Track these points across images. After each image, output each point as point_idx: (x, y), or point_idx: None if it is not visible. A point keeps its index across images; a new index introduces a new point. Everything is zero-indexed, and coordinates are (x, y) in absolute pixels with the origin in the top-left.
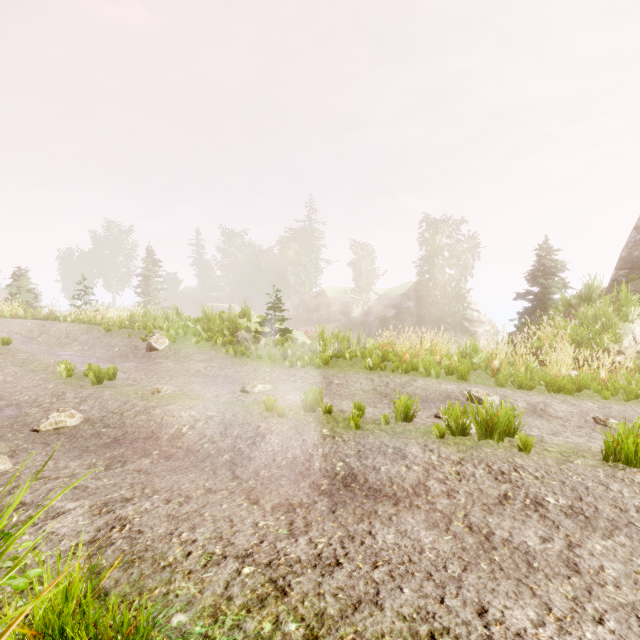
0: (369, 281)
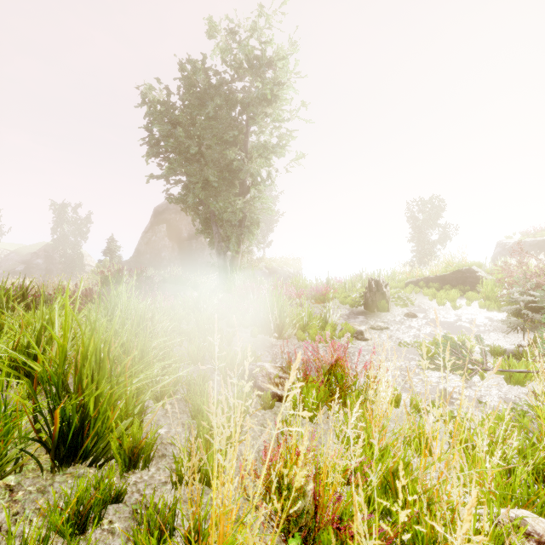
0: None
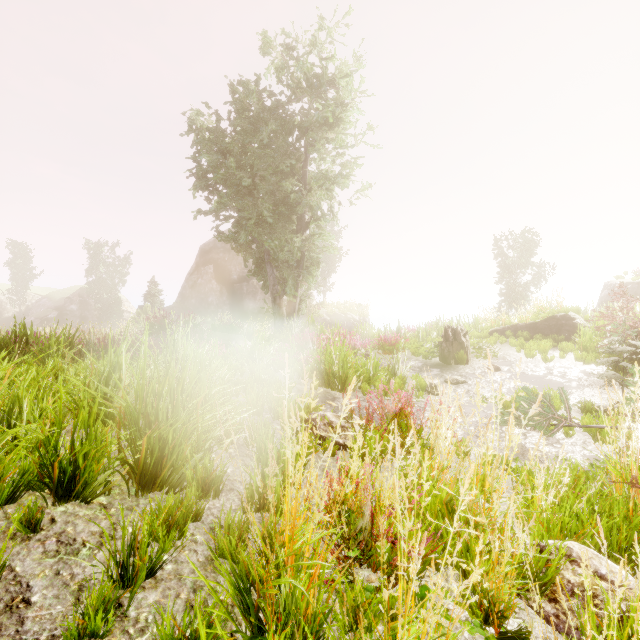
0: (28, 281)
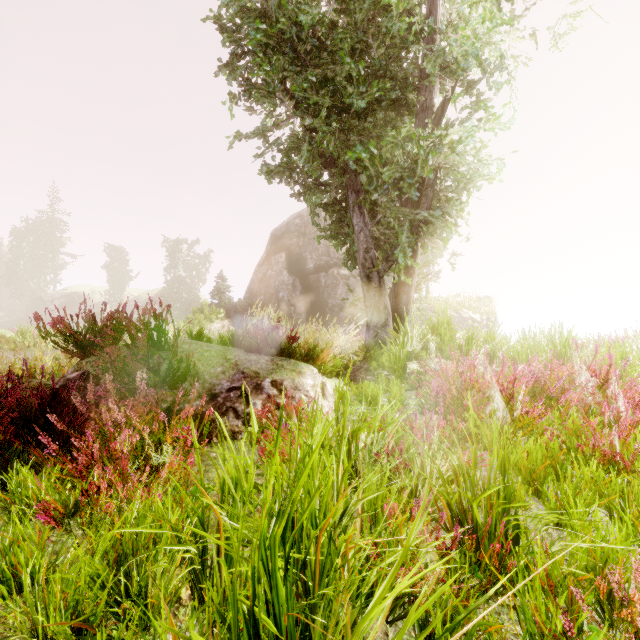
0: (124, 283)
